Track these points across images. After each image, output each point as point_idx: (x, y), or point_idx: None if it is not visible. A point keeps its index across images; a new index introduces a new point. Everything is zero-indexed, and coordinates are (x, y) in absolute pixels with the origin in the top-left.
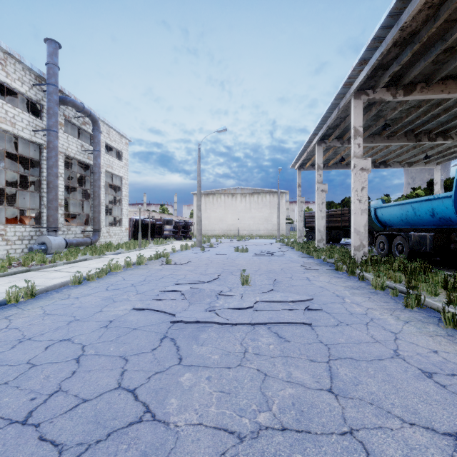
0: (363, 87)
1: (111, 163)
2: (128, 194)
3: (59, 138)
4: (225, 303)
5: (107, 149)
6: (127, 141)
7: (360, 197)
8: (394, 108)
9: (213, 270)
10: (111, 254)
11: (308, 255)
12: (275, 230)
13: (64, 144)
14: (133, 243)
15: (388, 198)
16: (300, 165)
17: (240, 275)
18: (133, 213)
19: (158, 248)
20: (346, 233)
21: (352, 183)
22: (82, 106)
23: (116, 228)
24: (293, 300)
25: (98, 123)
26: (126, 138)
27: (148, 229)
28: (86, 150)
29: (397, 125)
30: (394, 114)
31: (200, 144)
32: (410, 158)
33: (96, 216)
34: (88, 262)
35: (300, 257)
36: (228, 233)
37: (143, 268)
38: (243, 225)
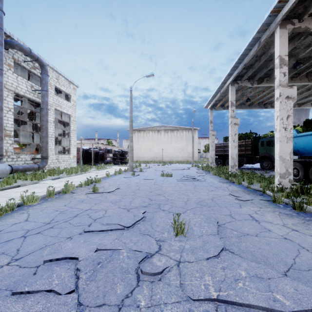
0: (289, 15)
1: (60, 103)
2: (75, 129)
3: (8, 78)
4: (150, 308)
5: (59, 93)
6: (75, 87)
7: (285, 125)
8: (308, 45)
9: (139, 202)
10: (49, 179)
11: (227, 181)
12: (190, 157)
13: (13, 83)
14: (77, 167)
15: (273, 133)
16: (212, 105)
17: (169, 210)
18: (85, 145)
19: (97, 172)
20: (249, 160)
21: (277, 111)
22: (29, 50)
23: (64, 155)
24: (295, 311)
25: (45, 68)
26: (73, 84)
27: (93, 156)
28: (35, 90)
29: (304, 65)
30: (307, 51)
31: (132, 87)
32: (301, 100)
33: (44, 145)
34: (18, 189)
35: (221, 182)
36: (155, 159)
37: (65, 197)
38: (165, 153)
